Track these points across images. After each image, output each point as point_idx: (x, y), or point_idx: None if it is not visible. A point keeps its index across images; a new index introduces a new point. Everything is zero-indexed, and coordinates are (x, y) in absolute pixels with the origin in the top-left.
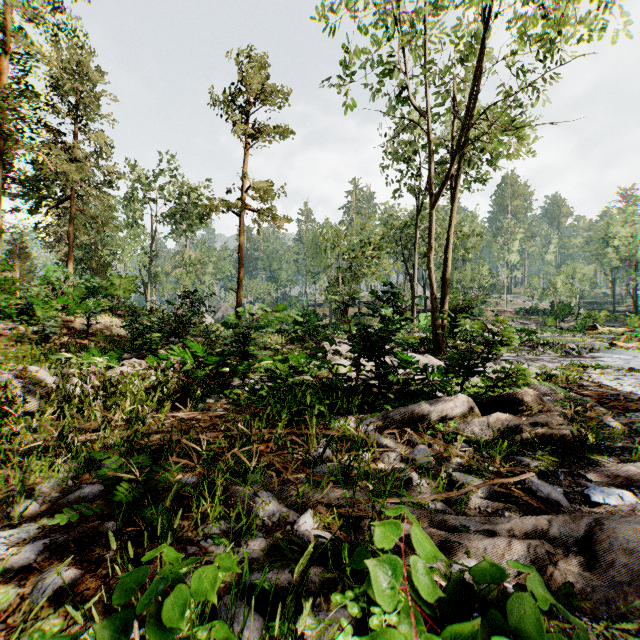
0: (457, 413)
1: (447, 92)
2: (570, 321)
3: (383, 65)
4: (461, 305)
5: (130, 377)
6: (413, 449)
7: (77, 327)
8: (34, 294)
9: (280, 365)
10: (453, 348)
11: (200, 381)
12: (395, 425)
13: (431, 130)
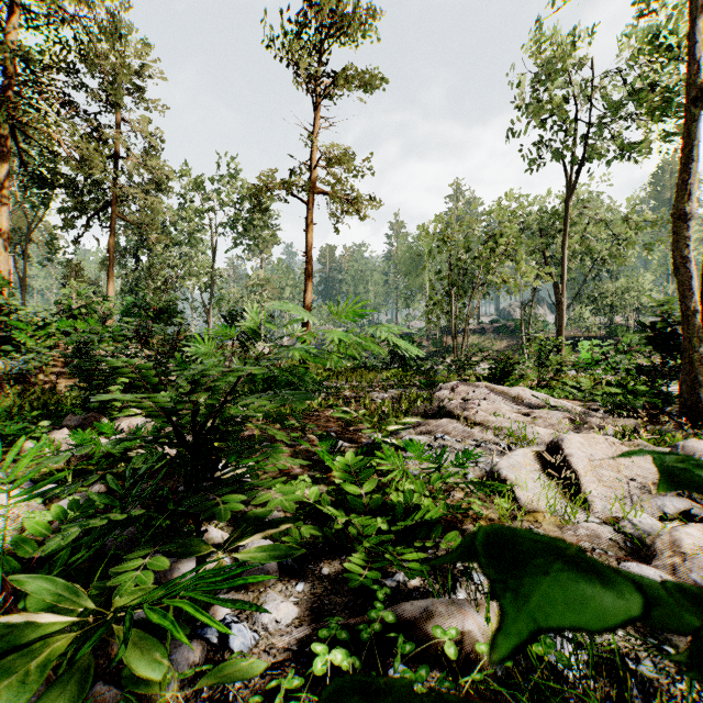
0: None
1: None
2: None
3: None
4: None
5: None
6: None
7: None
8: (21, 315)
9: (341, 516)
10: None
11: None
12: None
13: None
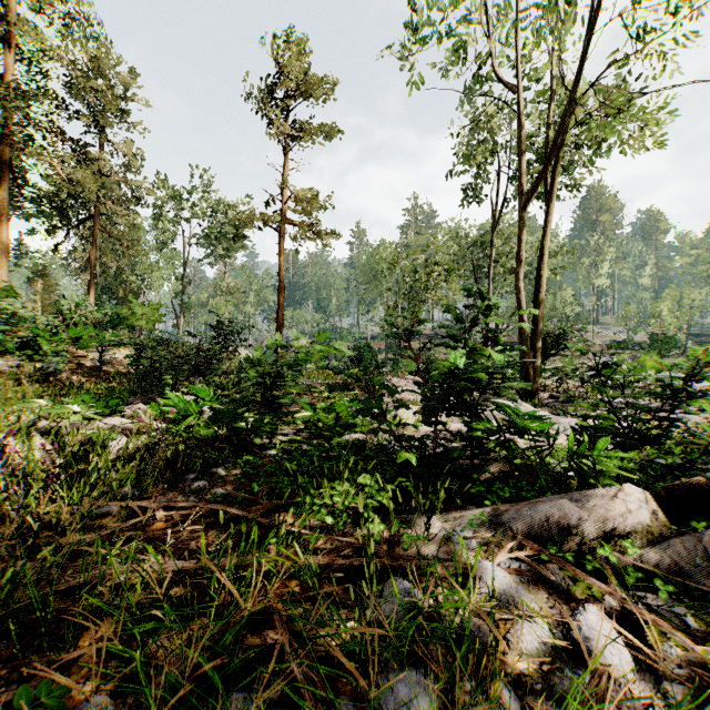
0: (633, 525)
1: (533, 72)
2: (675, 356)
3: (455, 35)
4: (553, 336)
5: (105, 437)
6: (575, 617)
7: (89, 363)
8: (39, 324)
9: (322, 417)
10: (605, 402)
11: (204, 443)
12: (515, 541)
13: (520, 109)
